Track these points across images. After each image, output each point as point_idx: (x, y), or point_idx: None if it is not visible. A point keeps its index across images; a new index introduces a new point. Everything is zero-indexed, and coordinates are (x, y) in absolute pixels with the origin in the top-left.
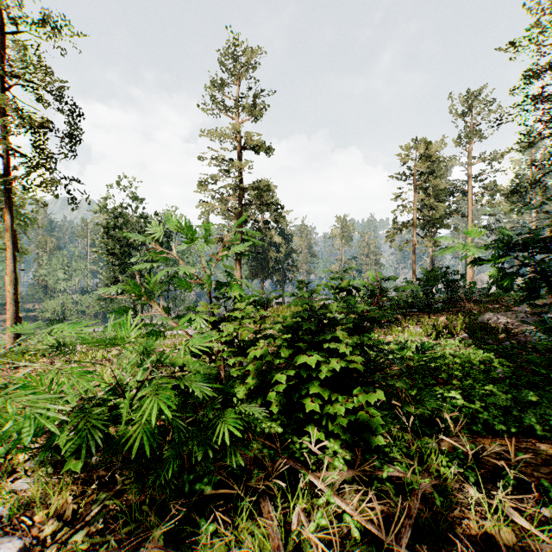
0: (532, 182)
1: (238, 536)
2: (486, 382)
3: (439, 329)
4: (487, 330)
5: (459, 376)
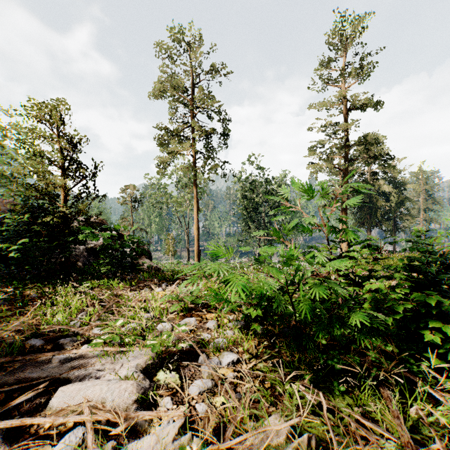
0: None
1: (363, 399)
2: None
3: None
4: None
5: None
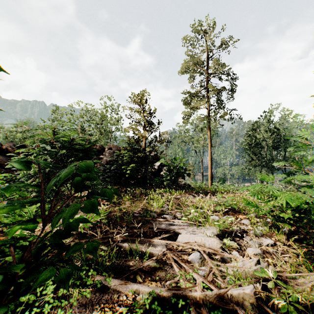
0: None
1: None
2: None
3: None
4: None
5: None
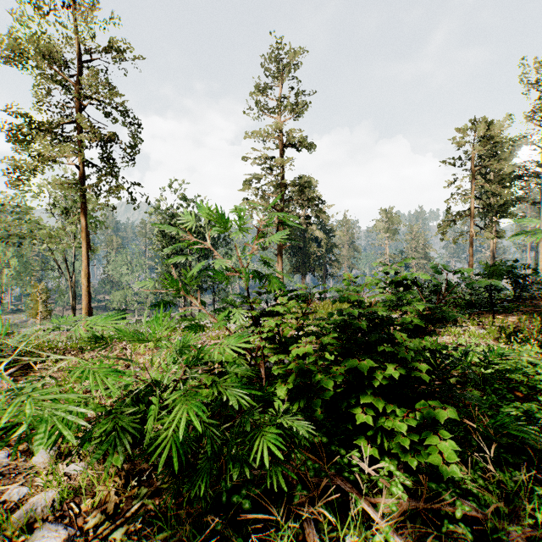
0: None
1: None
2: None
3: (508, 332)
4: None
5: None
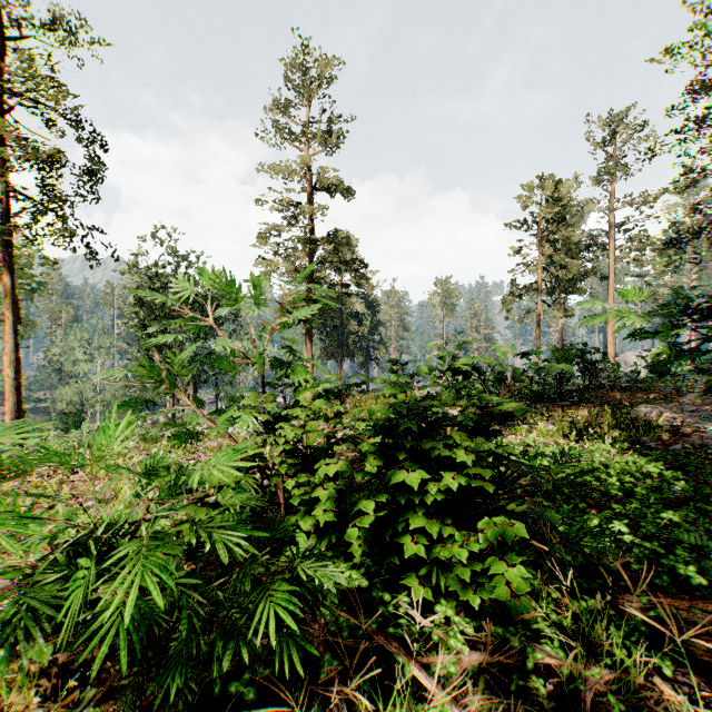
0: (695, 232)
1: None
2: (659, 506)
3: (579, 428)
4: (646, 429)
5: (618, 496)
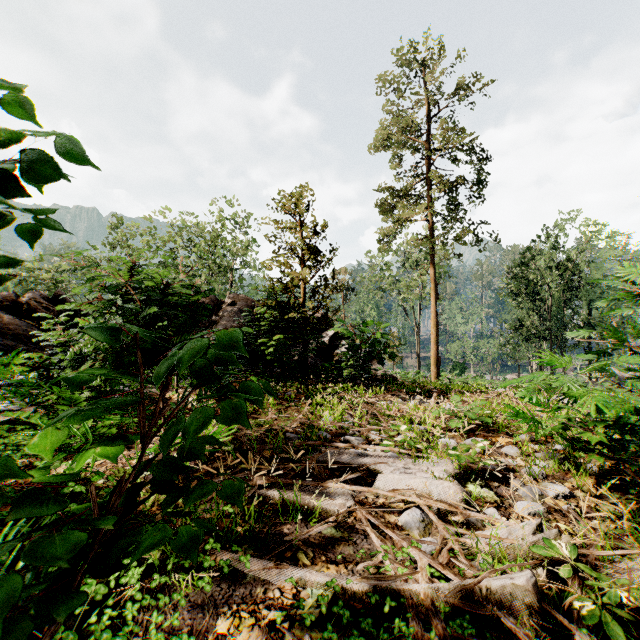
0: None
1: None
2: None
3: None
4: None
5: None
